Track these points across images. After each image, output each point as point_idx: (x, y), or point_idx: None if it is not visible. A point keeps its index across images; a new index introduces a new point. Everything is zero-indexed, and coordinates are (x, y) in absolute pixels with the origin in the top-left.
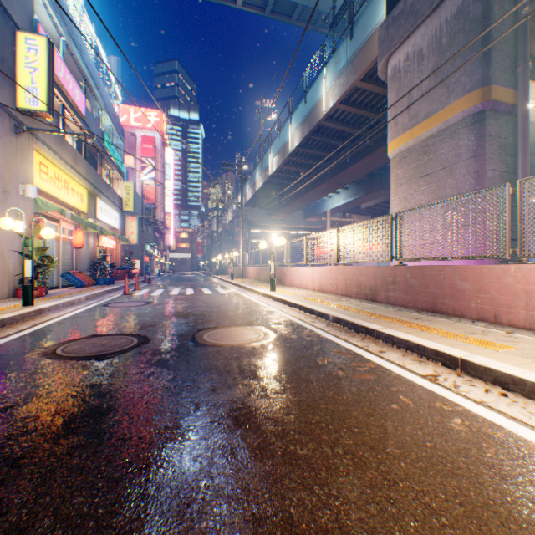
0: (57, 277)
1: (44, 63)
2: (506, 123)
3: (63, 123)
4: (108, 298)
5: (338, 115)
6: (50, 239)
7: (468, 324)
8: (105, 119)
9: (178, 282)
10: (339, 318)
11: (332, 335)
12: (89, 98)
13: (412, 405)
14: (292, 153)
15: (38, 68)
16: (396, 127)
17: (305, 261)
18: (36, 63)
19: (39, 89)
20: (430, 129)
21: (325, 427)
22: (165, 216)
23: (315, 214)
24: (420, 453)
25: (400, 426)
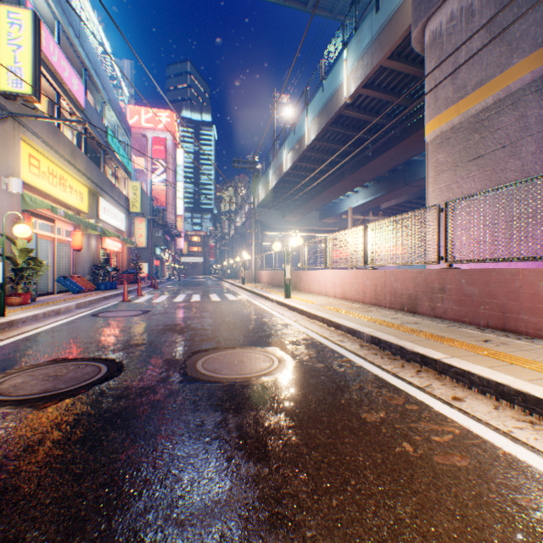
0: (52, 282)
1: (29, 39)
2: None
3: (59, 113)
4: (103, 306)
5: (360, 102)
6: (48, 241)
7: None
8: (110, 114)
9: (186, 286)
10: (378, 339)
11: (372, 364)
12: (91, 90)
13: None
14: (308, 147)
15: (21, 45)
16: (437, 103)
17: (325, 264)
18: (19, 39)
19: (23, 70)
20: (484, 100)
21: None
22: (177, 219)
23: (332, 215)
24: None
25: None
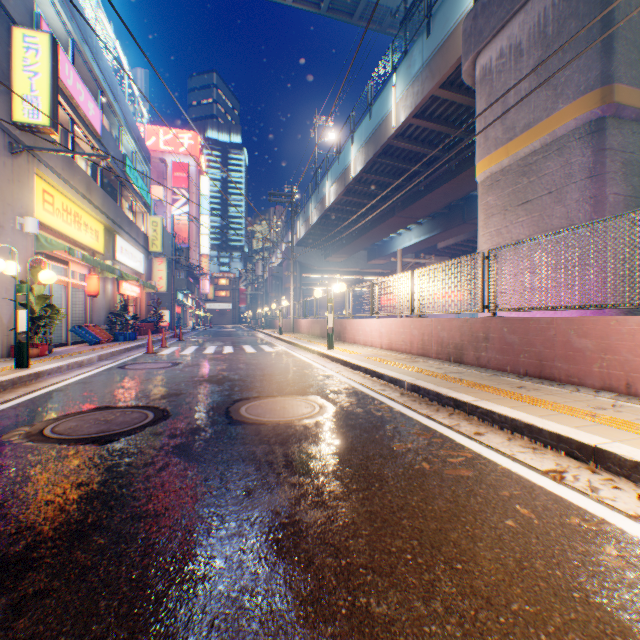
0: (66, 332)
1: (47, 66)
2: (632, 133)
3: (74, 143)
4: (126, 358)
5: (410, 132)
6: (58, 285)
7: (590, 395)
8: (127, 139)
9: (215, 337)
10: (418, 386)
11: (409, 409)
12: (106, 113)
13: (537, 522)
14: (353, 180)
15: (38, 72)
16: (487, 142)
17: (371, 312)
18: (36, 66)
19: (40, 99)
20: (532, 144)
21: (412, 561)
22: (201, 259)
23: (382, 255)
24: (566, 614)
25: (526, 560)
